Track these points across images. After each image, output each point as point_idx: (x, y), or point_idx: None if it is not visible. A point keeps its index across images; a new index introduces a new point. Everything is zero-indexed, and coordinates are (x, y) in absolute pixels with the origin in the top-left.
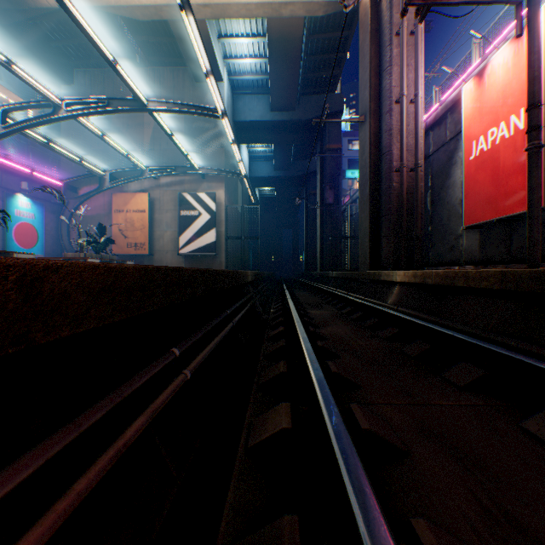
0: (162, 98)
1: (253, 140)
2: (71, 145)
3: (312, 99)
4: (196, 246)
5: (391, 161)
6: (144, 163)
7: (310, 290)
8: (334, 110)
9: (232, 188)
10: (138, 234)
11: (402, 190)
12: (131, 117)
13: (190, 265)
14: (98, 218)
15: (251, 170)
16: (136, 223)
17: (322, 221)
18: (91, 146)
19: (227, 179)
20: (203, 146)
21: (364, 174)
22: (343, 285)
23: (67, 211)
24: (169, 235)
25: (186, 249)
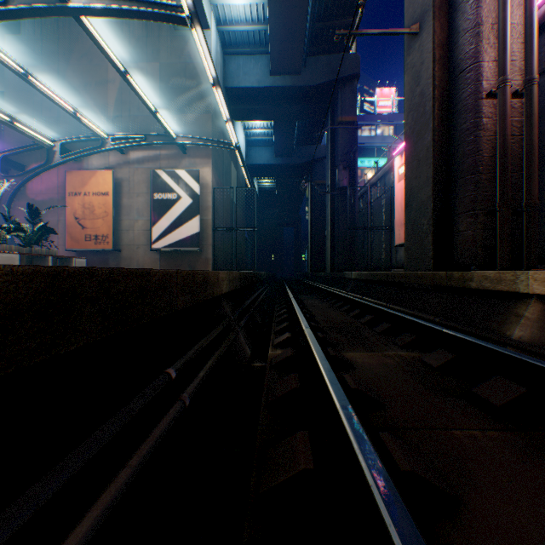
0: (131, 50)
1: (249, 114)
2: (16, 111)
3: (322, 60)
4: (173, 239)
5: (478, 80)
6: (109, 133)
7: (323, 297)
8: (348, 73)
9: (222, 169)
10: (99, 224)
11: (504, 126)
12: (93, 76)
13: (167, 263)
14: (50, 204)
15: (249, 157)
16: (97, 209)
17: (332, 211)
18: (42, 112)
19: (216, 155)
20: (184, 111)
21: (418, 117)
22: (373, 291)
23: (6, 193)
24: (141, 225)
25: (161, 242)
